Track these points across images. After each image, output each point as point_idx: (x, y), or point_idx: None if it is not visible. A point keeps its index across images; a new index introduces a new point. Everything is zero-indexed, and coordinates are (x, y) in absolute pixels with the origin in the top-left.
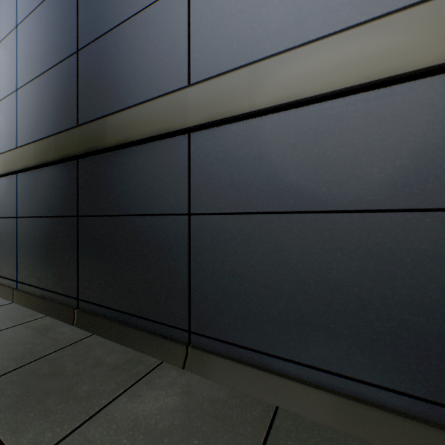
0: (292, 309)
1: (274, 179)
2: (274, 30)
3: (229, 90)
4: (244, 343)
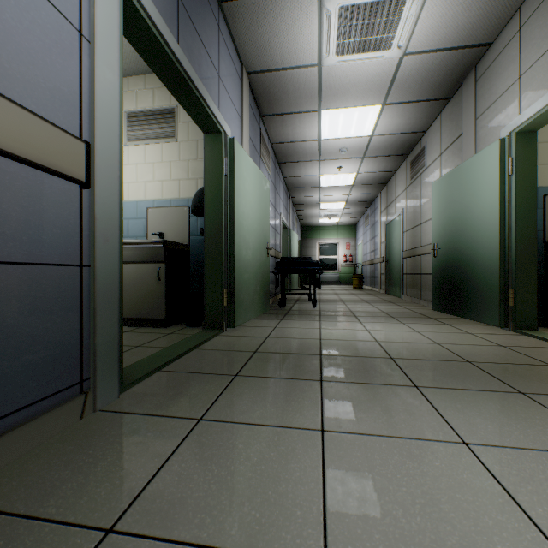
0: None
1: None
2: None
3: None
4: None
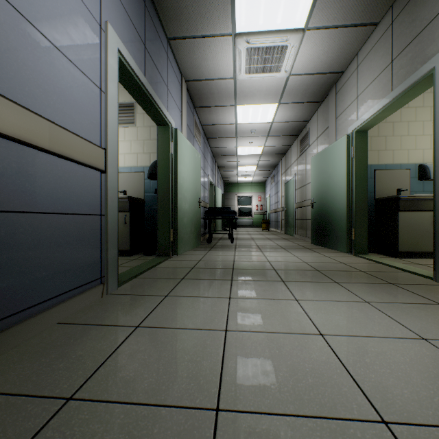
0: (60, 266)
1: (52, 193)
2: (52, 105)
3: (38, 128)
4: (34, 302)
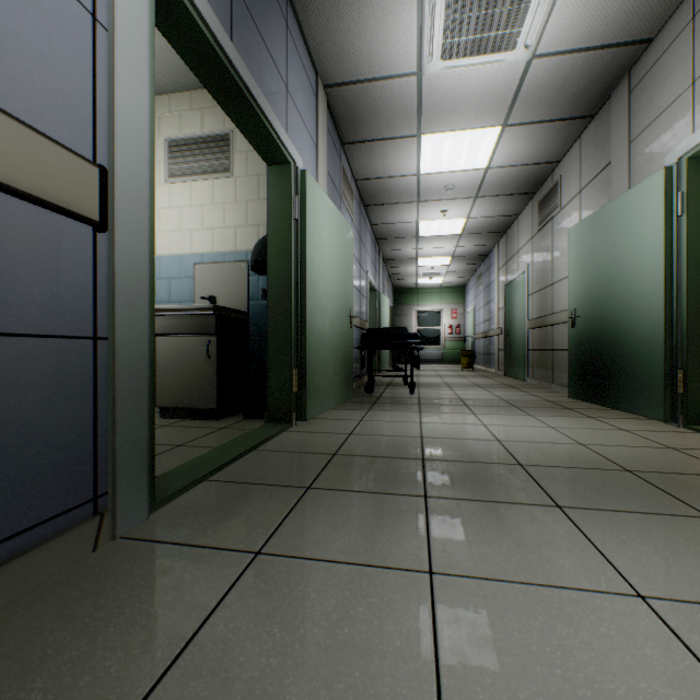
0: None
1: None
2: None
3: None
4: None
